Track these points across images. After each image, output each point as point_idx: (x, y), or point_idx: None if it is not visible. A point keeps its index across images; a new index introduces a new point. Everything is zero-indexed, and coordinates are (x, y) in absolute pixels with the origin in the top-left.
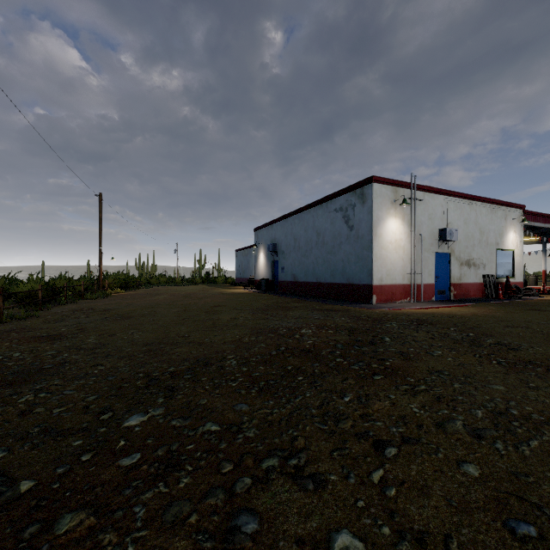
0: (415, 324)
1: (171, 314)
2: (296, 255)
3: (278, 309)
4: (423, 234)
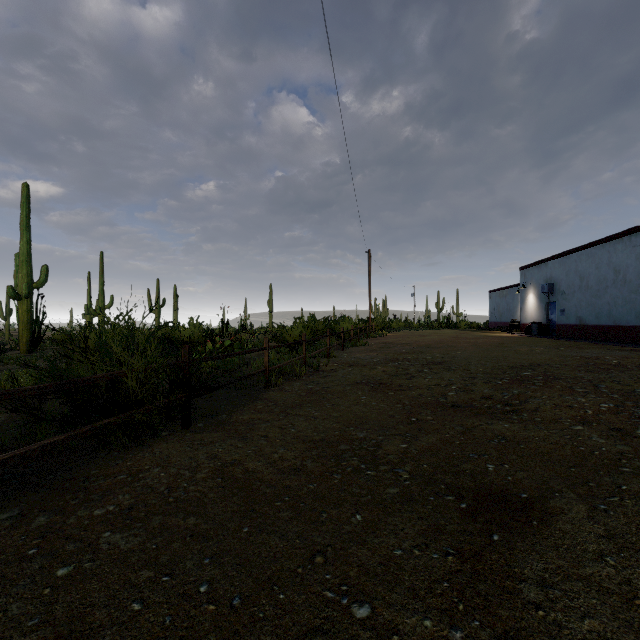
0: None
1: (468, 346)
2: (583, 296)
3: (570, 348)
4: None
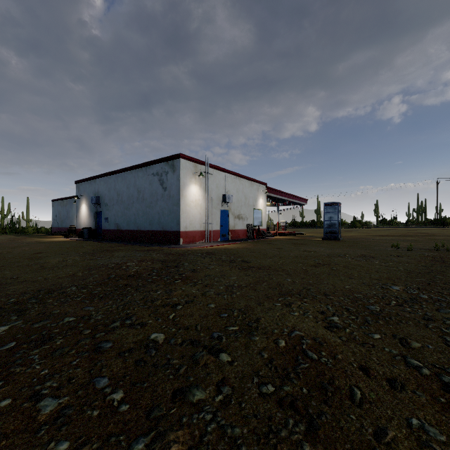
0: (205, 255)
1: None
2: (120, 208)
3: (105, 252)
4: (213, 197)
